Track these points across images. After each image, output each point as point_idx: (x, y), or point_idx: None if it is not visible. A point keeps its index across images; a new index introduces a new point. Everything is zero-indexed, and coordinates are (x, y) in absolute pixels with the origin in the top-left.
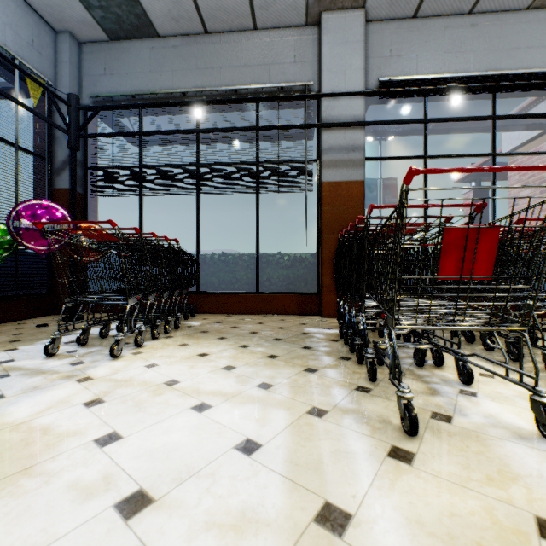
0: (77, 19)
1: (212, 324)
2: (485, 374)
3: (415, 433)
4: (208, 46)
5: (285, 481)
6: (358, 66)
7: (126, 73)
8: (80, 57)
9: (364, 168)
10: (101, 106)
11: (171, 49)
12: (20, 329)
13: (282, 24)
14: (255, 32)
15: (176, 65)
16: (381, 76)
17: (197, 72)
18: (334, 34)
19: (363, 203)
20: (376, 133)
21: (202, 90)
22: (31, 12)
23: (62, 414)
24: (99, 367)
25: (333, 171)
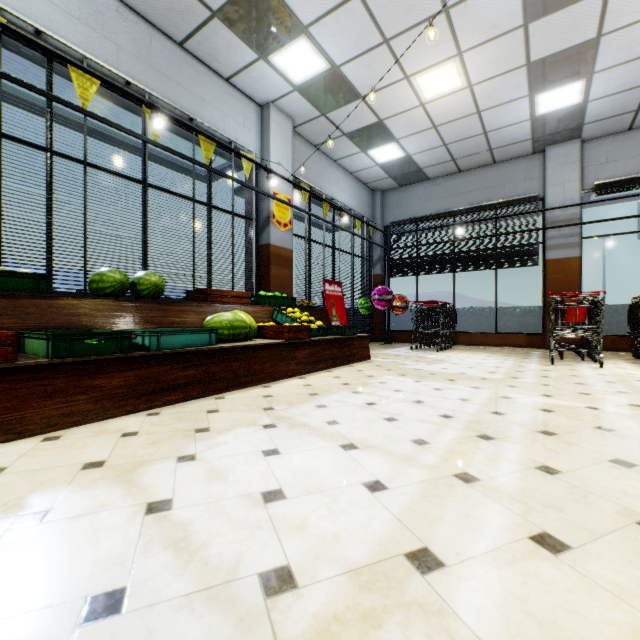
0: (386, 184)
1: (468, 348)
2: (614, 363)
3: (552, 363)
4: (461, 180)
5: (511, 364)
6: (575, 179)
7: (409, 204)
8: (382, 199)
9: (580, 248)
10: (403, 232)
11: (437, 185)
12: (375, 345)
13: (515, 157)
14: (494, 165)
15: (440, 195)
16: (598, 178)
17: (454, 197)
18: (555, 160)
19: (579, 272)
20: (607, 203)
21: (458, 209)
22: (366, 188)
23: (443, 357)
24: (436, 353)
25: (554, 251)
